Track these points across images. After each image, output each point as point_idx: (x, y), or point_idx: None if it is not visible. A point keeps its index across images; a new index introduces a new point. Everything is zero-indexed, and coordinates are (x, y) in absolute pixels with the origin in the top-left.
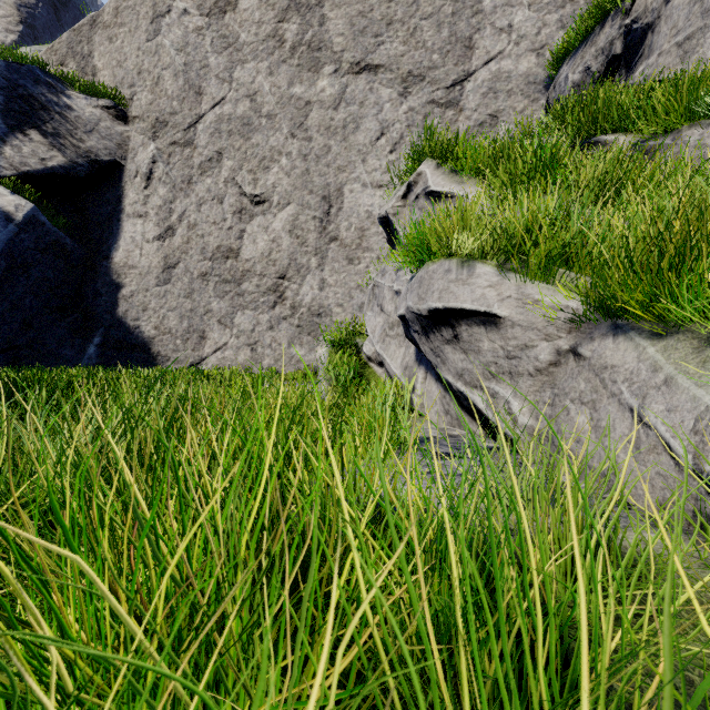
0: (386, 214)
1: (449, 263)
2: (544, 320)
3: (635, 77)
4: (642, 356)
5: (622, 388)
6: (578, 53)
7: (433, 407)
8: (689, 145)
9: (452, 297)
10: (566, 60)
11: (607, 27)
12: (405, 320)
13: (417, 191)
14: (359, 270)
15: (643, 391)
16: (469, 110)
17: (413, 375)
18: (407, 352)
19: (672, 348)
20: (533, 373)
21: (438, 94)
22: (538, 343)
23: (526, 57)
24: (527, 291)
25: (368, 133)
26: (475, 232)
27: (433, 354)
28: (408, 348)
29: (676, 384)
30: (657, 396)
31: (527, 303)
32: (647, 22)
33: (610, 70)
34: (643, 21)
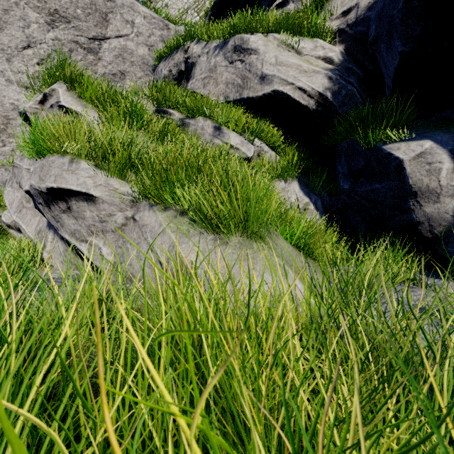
0: (25, 111)
1: (64, 158)
2: (119, 200)
3: (188, 85)
4: (157, 219)
5: (148, 235)
6: (167, 60)
7: (58, 258)
8: (199, 127)
9: (64, 181)
10: (162, 60)
11: (179, 53)
12: (30, 194)
13: (52, 101)
14: (4, 151)
15: (155, 236)
16: (106, 61)
17: (44, 237)
18: (41, 220)
19: (168, 216)
20: (114, 230)
21: (82, 39)
22: (117, 213)
23: (142, 46)
24: (111, 182)
25: (14, 39)
26: (81, 141)
27: (54, 220)
28: (42, 217)
29: (166, 232)
30: (159, 238)
31: (111, 189)
32: (193, 61)
33: (180, 77)
34: (192, 60)
